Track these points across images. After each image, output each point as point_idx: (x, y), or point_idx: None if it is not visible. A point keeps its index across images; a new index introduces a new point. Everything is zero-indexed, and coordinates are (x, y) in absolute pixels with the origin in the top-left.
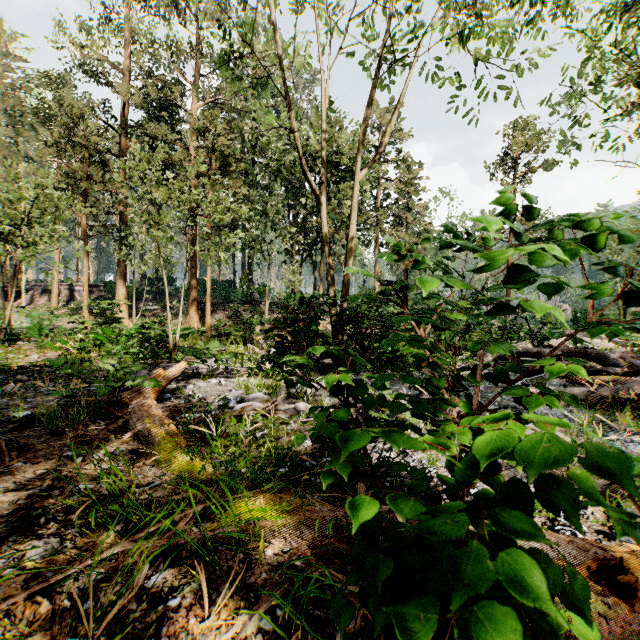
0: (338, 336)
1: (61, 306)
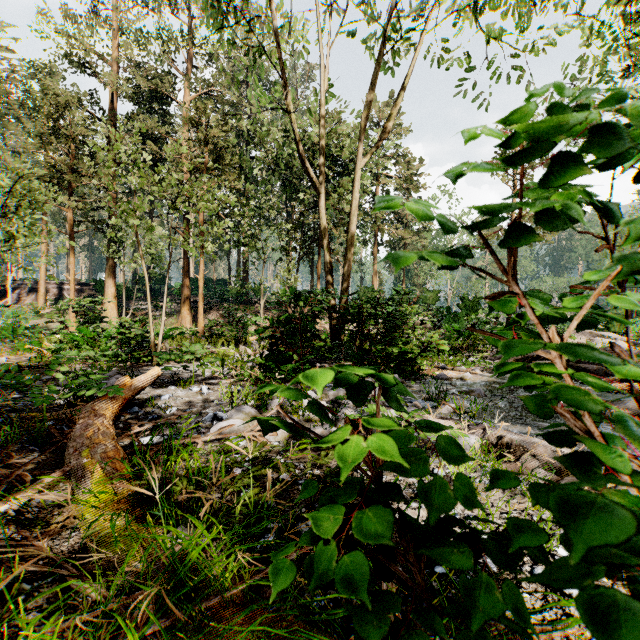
0: (337, 337)
1: (49, 305)
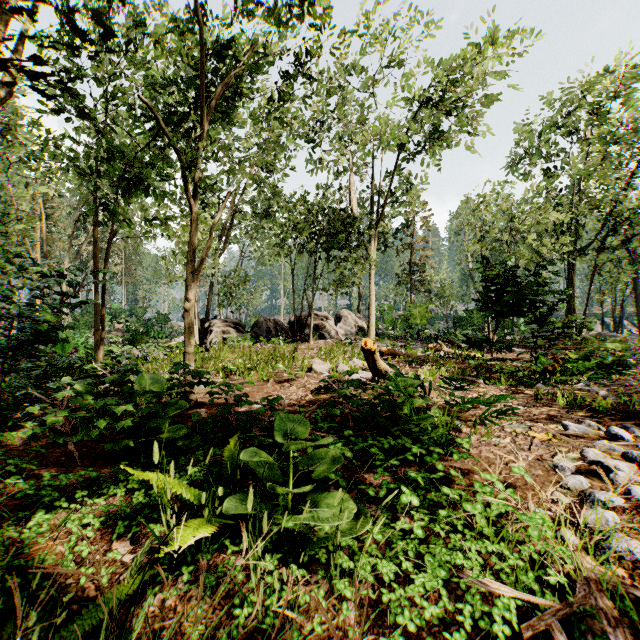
0: None
1: None
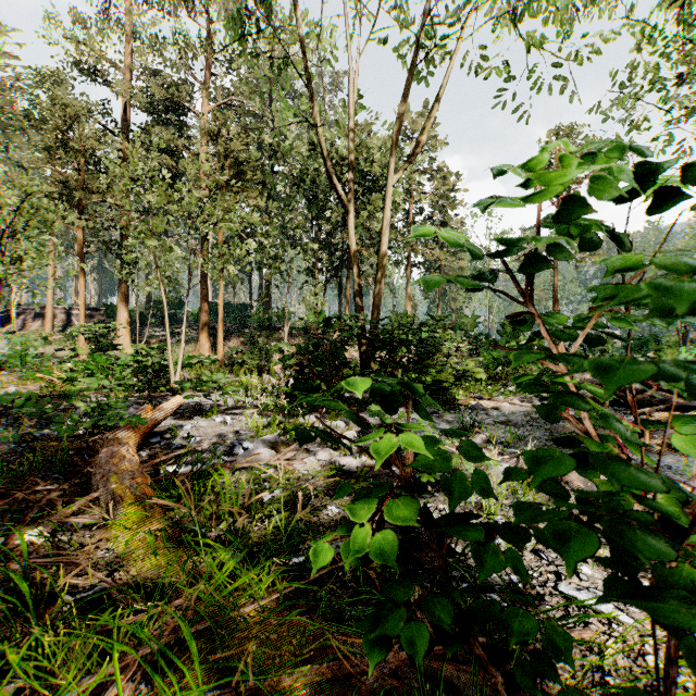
0: (367, 365)
1: (56, 332)
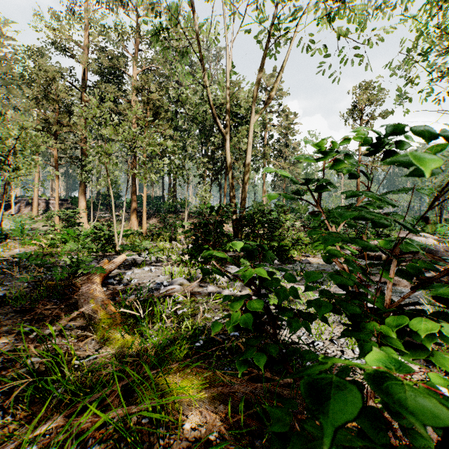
0: (238, 235)
1: (40, 214)
